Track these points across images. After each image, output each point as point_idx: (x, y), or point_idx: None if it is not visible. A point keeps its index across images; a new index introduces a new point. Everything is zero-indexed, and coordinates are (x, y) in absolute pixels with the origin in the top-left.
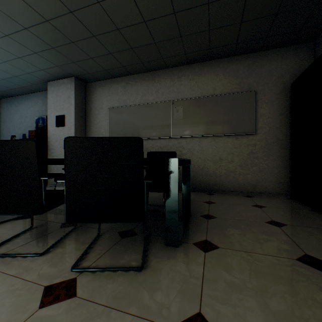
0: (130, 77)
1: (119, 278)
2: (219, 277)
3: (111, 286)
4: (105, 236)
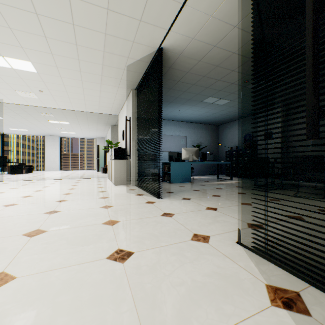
0: None
1: None
2: None
3: None
4: None
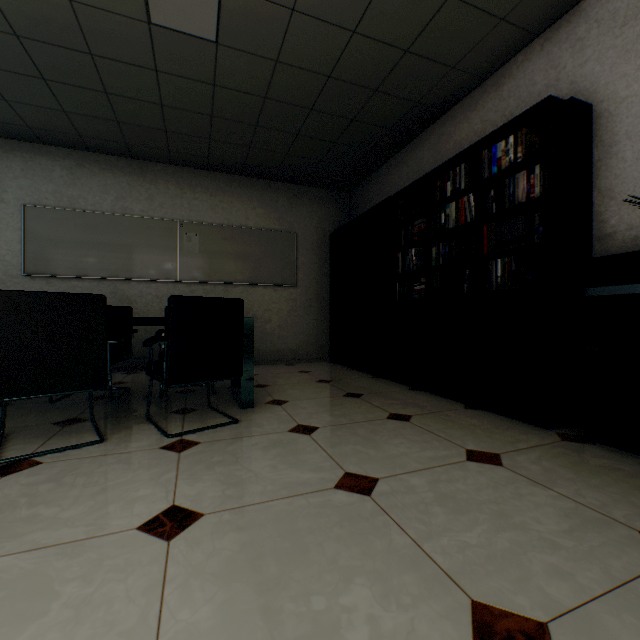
0: (86, 154)
1: (225, 429)
2: (301, 412)
3: (224, 433)
4: (159, 418)
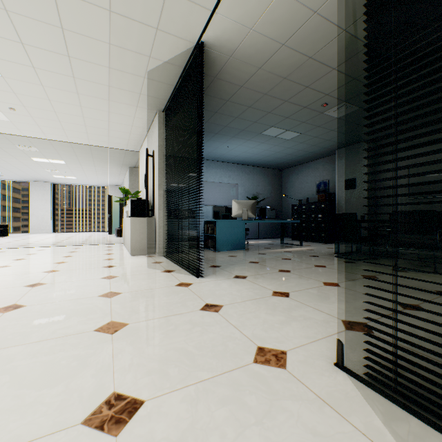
0: None
1: None
2: None
3: None
4: None
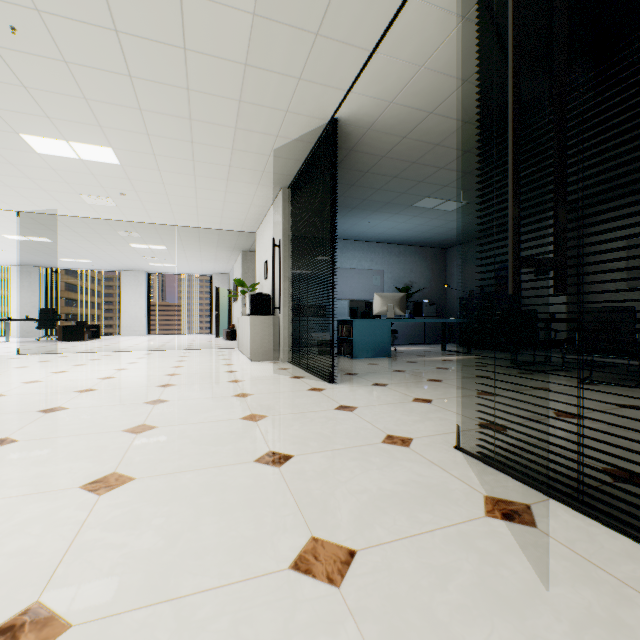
0: None
1: None
2: None
3: None
4: None
